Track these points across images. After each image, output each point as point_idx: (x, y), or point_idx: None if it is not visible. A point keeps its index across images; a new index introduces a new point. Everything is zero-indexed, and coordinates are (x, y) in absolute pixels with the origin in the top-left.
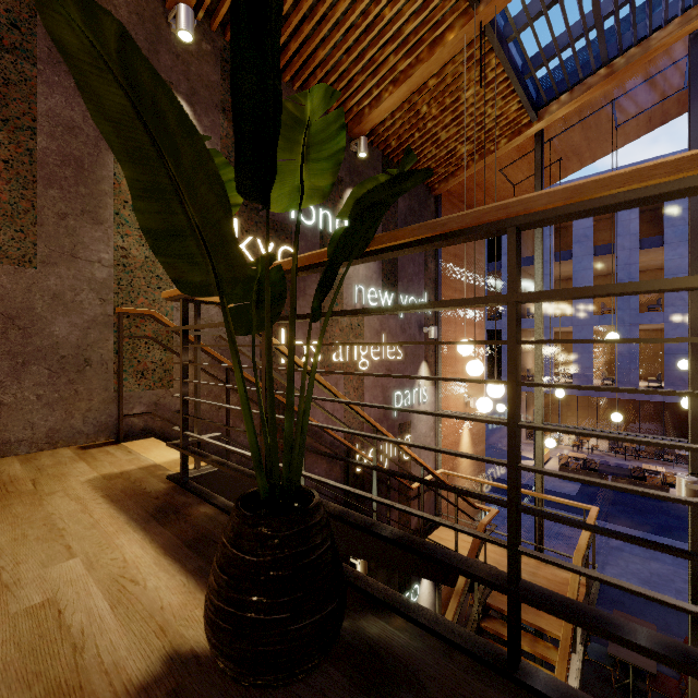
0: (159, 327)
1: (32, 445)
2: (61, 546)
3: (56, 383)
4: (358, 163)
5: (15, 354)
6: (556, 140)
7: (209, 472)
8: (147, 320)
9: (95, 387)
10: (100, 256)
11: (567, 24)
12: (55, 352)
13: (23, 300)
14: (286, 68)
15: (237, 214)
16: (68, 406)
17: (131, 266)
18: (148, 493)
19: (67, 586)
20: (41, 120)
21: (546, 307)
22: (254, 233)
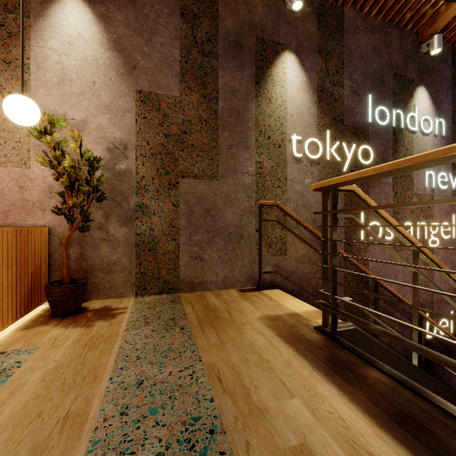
0: (279, 213)
1: (216, 285)
2: (277, 380)
3: (226, 249)
4: (427, 61)
5: (209, 231)
6: None
7: (345, 330)
8: (272, 208)
9: (245, 252)
10: (248, 169)
11: None
12: (226, 230)
13: (212, 200)
14: (364, 2)
15: (327, 127)
16: (232, 263)
17: (263, 174)
18: (309, 341)
19: (308, 432)
20: (220, 91)
21: None
22: (340, 139)
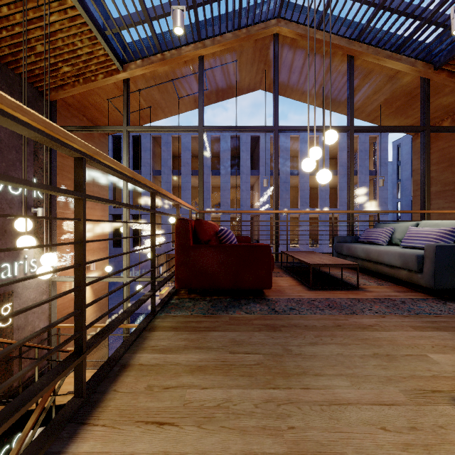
0: None
1: None
2: None
3: None
4: None
5: None
6: (144, 92)
7: None
8: None
9: None
10: None
11: (125, 6)
12: None
13: None
14: None
15: None
16: None
17: None
18: None
19: None
20: None
21: (168, 202)
22: None
